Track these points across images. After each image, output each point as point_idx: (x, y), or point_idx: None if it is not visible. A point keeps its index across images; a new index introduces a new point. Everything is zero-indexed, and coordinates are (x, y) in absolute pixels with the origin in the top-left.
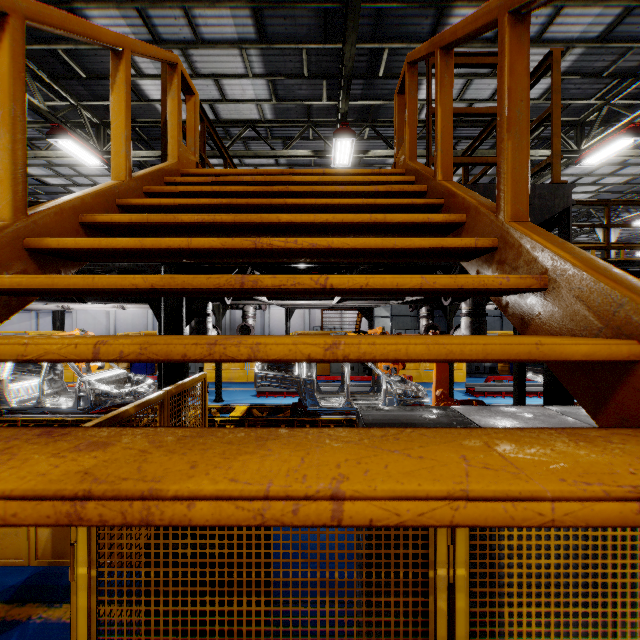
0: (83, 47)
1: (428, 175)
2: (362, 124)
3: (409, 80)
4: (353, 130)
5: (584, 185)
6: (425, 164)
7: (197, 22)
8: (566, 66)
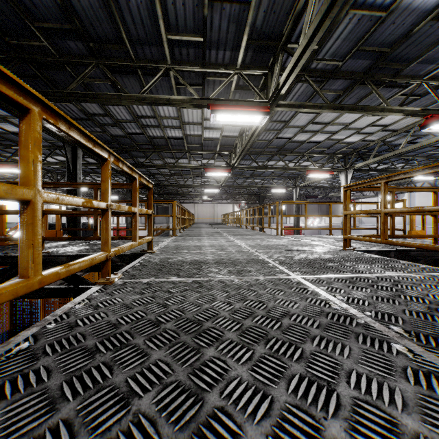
0: (185, 141)
1: None
2: (275, 55)
3: None
4: (211, 107)
5: None
6: None
7: (168, 116)
8: None
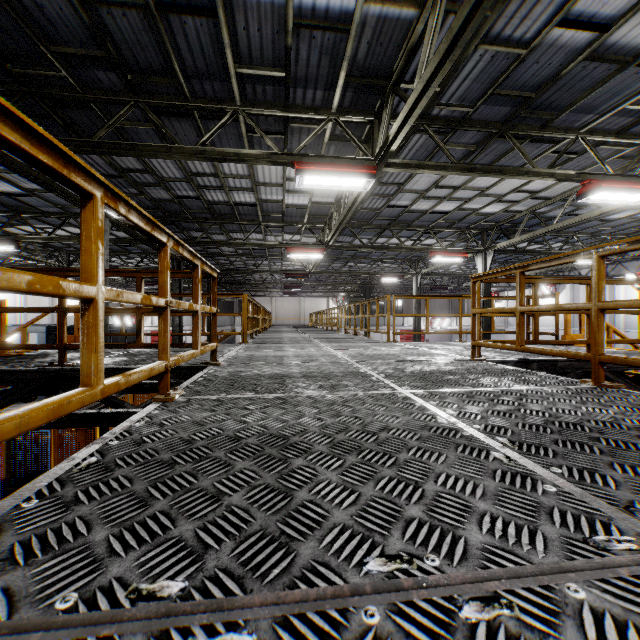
0: (259, 209)
1: None
2: (384, 98)
3: None
4: (296, 165)
5: None
6: None
7: (235, 173)
8: None
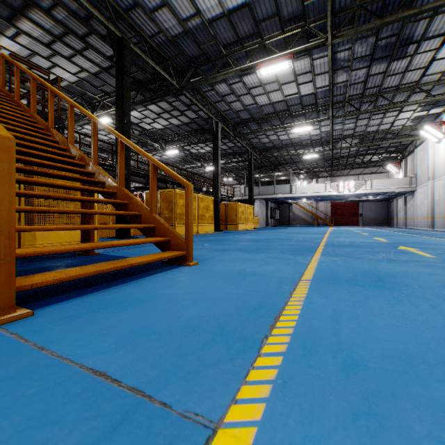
0: None
1: (13, 96)
2: None
3: (4, 61)
4: None
5: (102, 135)
6: (10, 91)
7: None
8: (83, 77)
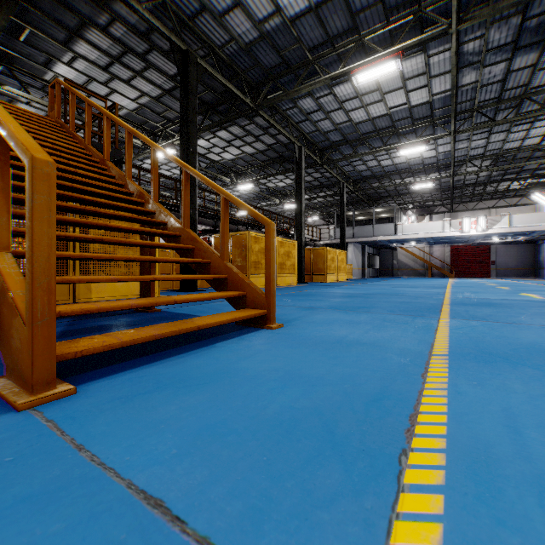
0: None
1: (67, 127)
2: None
3: (58, 88)
4: None
5: (165, 170)
6: (64, 122)
7: None
8: (144, 102)
